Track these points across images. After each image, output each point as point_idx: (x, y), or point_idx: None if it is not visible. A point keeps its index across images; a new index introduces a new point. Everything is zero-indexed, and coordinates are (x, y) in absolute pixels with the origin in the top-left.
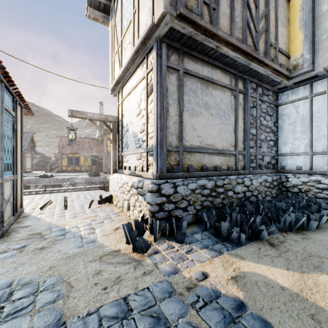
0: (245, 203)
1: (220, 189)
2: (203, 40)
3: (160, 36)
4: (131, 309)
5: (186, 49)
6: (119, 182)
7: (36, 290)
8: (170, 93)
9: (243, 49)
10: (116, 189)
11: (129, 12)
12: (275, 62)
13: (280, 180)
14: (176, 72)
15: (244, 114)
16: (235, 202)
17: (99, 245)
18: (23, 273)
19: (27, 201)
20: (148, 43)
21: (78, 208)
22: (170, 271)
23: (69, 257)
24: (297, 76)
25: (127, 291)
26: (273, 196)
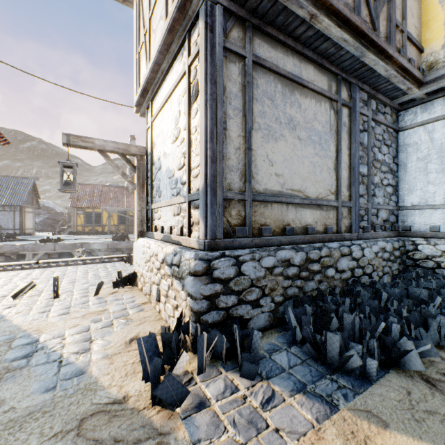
0: (358, 289)
1: (314, 265)
2: (288, 0)
3: None
4: None
5: (258, 22)
6: (145, 253)
7: None
8: (230, 96)
9: (356, 25)
10: (141, 263)
11: None
12: (403, 54)
13: (404, 248)
14: (240, 59)
15: (349, 140)
16: (338, 286)
17: (88, 383)
18: None
19: (1, 281)
20: (191, 8)
21: (78, 296)
22: None
23: (14, 420)
24: (435, 79)
25: None
26: (394, 274)
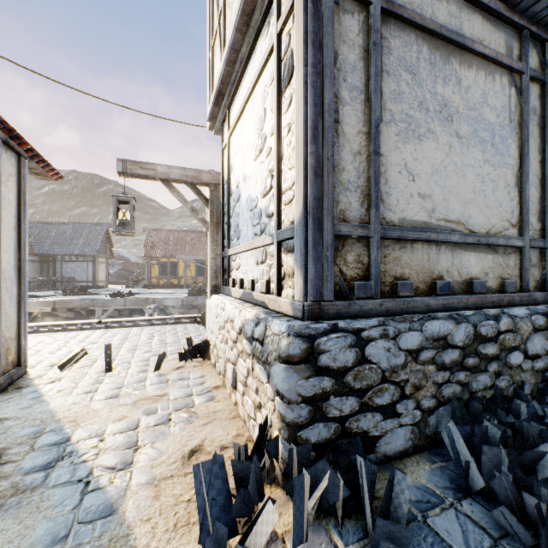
0: None
1: (487, 347)
2: None
3: None
4: None
5: None
6: (218, 316)
7: None
8: (344, 67)
9: None
10: (214, 330)
11: None
12: None
13: None
14: (361, 8)
15: (542, 138)
16: (528, 382)
17: (114, 537)
18: None
19: (56, 344)
20: None
21: (135, 370)
22: None
23: None
24: None
25: None
26: None
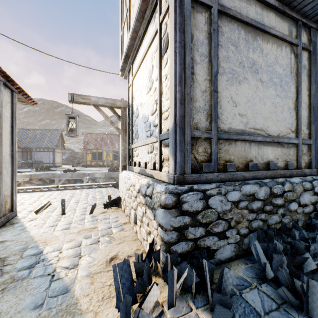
0: None
1: (277, 199)
2: None
3: None
4: None
5: None
6: (126, 183)
7: None
8: (197, 43)
9: None
10: (124, 191)
11: None
12: None
13: None
14: (206, 10)
15: (309, 82)
16: (301, 219)
17: (69, 304)
18: None
19: (32, 199)
20: None
21: (78, 214)
22: None
23: None
24: None
25: None
26: None
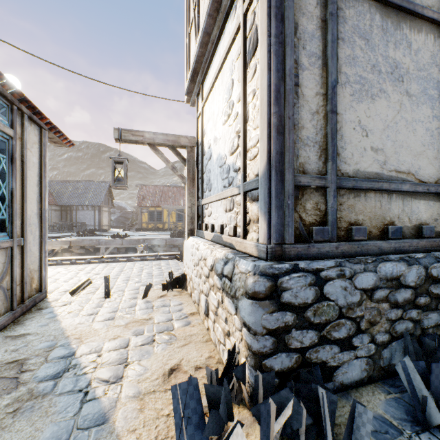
0: None
1: (438, 287)
2: None
3: None
4: None
5: None
6: (193, 254)
7: None
8: (304, 37)
9: None
10: (190, 266)
11: None
12: None
13: None
14: None
15: None
16: None
17: None
18: None
19: (69, 275)
20: None
21: (127, 297)
22: None
23: None
24: None
25: None
26: None
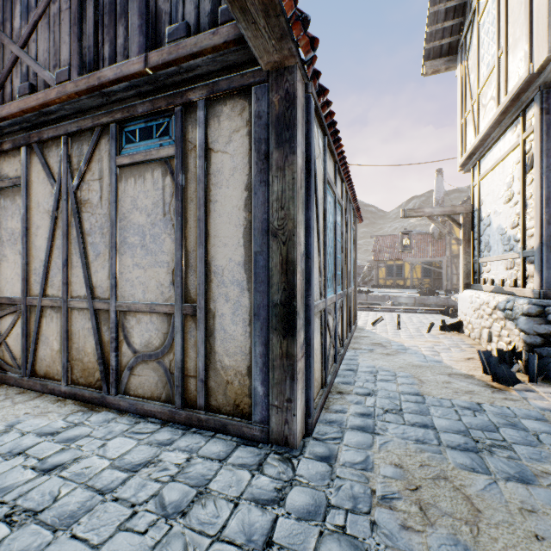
0: None
1: None
2: None
3: (545, 82)
4: (484, 410)
5: None
6: (473, 302)
7: (394, 375)
8: None
9: None
10: (468, 312)
11: (490, 52)
12: None
13: None
14: None
15: None
16: None
17: (445, 365)
18: (380, 364)
19: None
20: (524, 97)
21: (413, 331)
22: (547, 408)
23: (414, 365)
24: None
25: (481, 401)
26: None
